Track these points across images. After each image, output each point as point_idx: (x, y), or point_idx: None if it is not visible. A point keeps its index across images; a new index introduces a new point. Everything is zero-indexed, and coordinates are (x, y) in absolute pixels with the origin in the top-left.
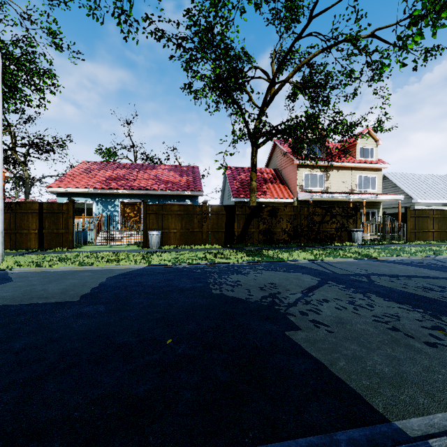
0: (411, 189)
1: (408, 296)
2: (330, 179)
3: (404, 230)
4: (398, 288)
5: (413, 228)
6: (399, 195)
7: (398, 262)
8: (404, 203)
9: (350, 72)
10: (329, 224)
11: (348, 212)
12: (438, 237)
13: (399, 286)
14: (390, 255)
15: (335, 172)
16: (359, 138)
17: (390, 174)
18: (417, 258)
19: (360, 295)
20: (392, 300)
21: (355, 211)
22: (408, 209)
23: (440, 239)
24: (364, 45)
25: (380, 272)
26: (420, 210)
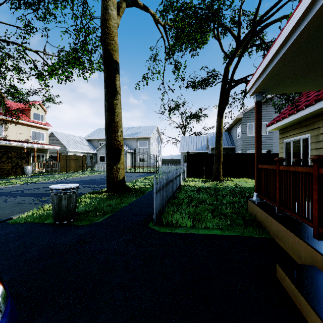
0: (67, 143)
1: (36, 194)
2: (8, 129)
3: (59, 166)
4: (34, 192)
5: (64, 165)
6: (58, 146)
7: (46, 182)
8: (63, 150)
9: (20, 70)
10: (6, 163)
11: (22, 155)
12: (75, 169)
13: (35, 191)
14: (44, 180)
15: (13, 126)
16: (33, 106)
17: (55, 132)
18: (58, 180)
19: (12, 197)
20: (27, 196)
21: (27, 155)
22: (61, 155)
23: (76, 170)
24: (29, 59)
25: (31, 188)
26: (67, 155)
